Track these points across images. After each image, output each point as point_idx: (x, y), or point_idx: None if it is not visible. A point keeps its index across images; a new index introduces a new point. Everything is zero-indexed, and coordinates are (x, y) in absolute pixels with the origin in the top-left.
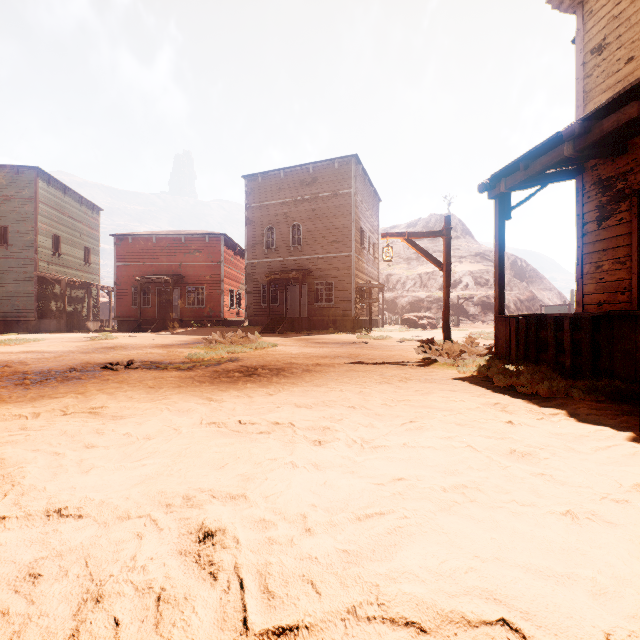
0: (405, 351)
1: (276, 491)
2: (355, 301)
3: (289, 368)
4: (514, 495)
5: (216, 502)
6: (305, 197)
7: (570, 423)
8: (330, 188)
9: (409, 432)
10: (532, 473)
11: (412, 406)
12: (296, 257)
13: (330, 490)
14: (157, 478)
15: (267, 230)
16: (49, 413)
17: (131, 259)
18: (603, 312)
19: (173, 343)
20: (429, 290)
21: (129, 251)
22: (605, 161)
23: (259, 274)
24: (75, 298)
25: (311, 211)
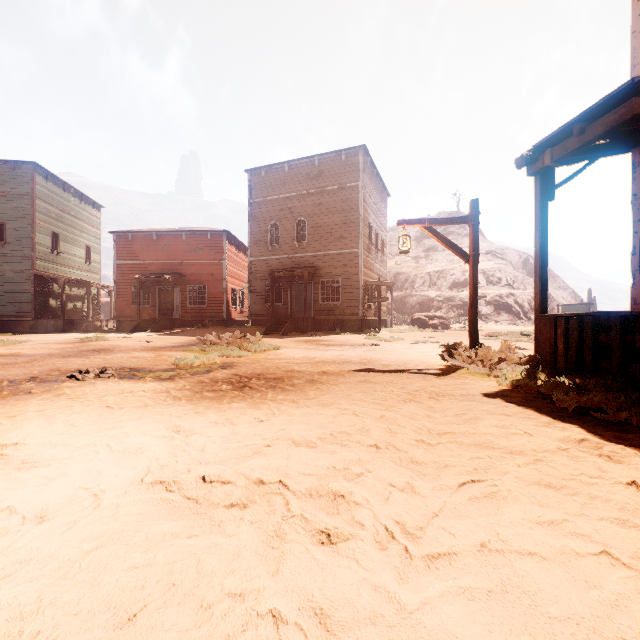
0: (423, 355)
1: None
2: (363, 300)
3: (290, 378)
4: None
5: None
6: (310, 191)
7: None
8: (337, 181)
9: (476, 505)
10: None
11: (460, 444)
12: (301, 254)
13: None
14: None
15: (271, 226)
16: None
17: (131, 257)
18: None
19: (166, 345)
20: (439, 289)
21: (129, 249)
22: None
23: (262, 272)
24: (75, 297)
25: (317, 206)
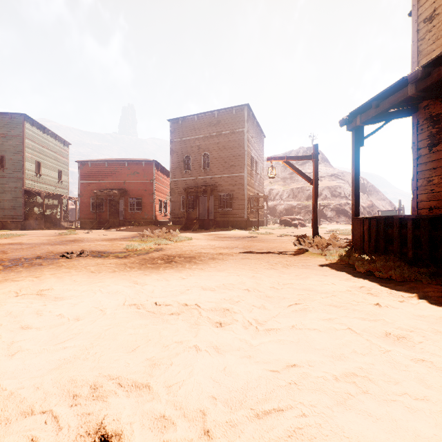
0: (284, 243)
1: (178, 380)
2: (247, 207)
3: (199, 256)
4: (404, 386)
5: (120, 393)
6: (212, 134)
7: (427, 305)
8: (229, 128)
9: (295, 313)
10: (412, 359)
11: (294, 289)
12: (205, 176)
13: (229, 377)
14: (73, 362)
15: (185, 157)
16: (5, 295)
17: (90, 178)
18: (440, 214)
19: (117, 237)
20: (299, 200)
21: (89, 172)
22: (435, 102)
23: (179, 188)
24: (51, 205)
25: (216, 144)
